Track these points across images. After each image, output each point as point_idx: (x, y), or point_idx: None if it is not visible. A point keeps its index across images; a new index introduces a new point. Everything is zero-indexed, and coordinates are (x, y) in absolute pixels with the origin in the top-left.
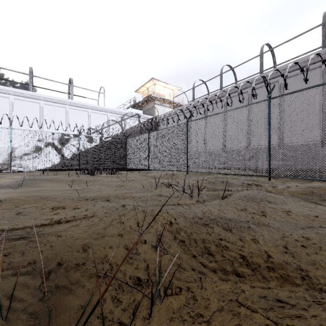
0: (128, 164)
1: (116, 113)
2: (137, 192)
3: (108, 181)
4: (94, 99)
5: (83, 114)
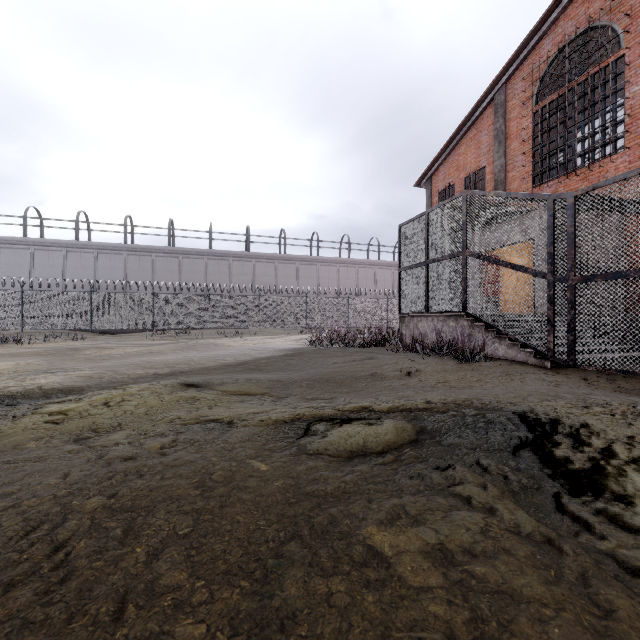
0: None
1: None
2: None
3: None
4: None
5: None
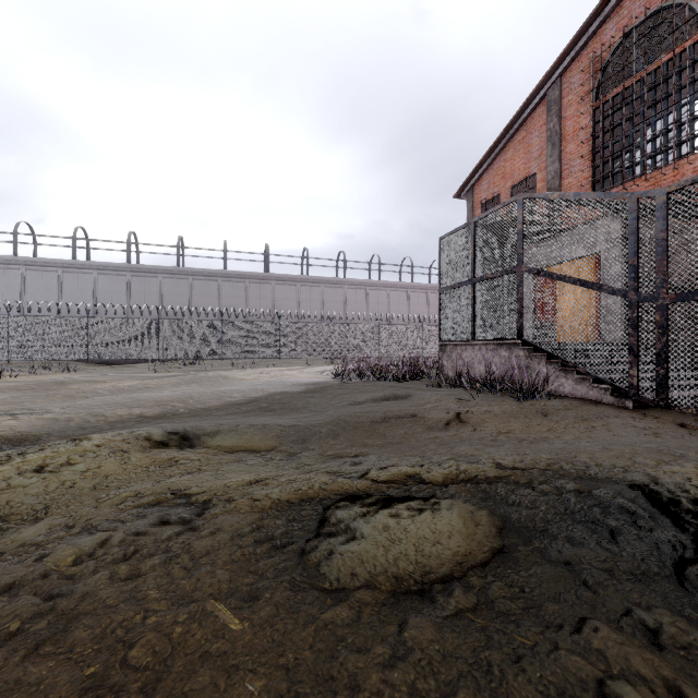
0: None
1: None
2: None
3: None
4: None
5: None
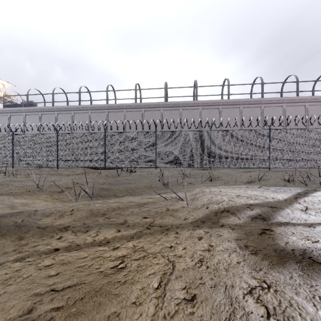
0: None
1: None
2: None
3: None
4: None
5: None
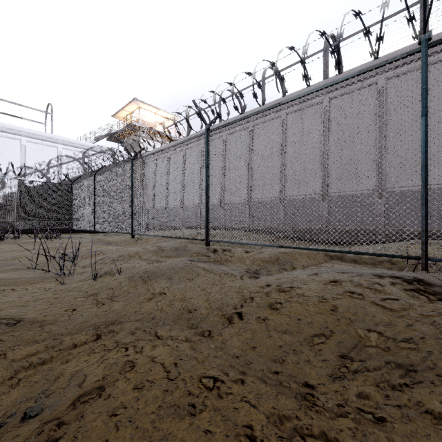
0: (74, 223)
1: (74, 145)
2: (13, 268)
3: (5, 251)
4: (38, 122)
5: (12, 144)
